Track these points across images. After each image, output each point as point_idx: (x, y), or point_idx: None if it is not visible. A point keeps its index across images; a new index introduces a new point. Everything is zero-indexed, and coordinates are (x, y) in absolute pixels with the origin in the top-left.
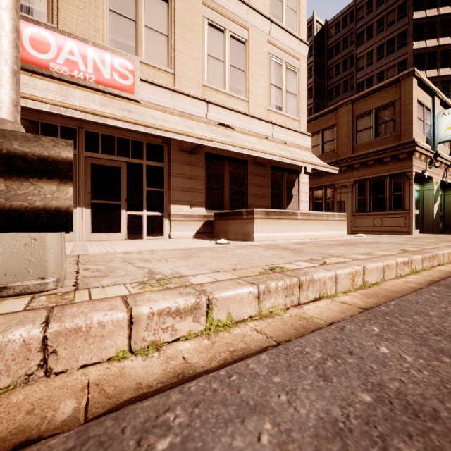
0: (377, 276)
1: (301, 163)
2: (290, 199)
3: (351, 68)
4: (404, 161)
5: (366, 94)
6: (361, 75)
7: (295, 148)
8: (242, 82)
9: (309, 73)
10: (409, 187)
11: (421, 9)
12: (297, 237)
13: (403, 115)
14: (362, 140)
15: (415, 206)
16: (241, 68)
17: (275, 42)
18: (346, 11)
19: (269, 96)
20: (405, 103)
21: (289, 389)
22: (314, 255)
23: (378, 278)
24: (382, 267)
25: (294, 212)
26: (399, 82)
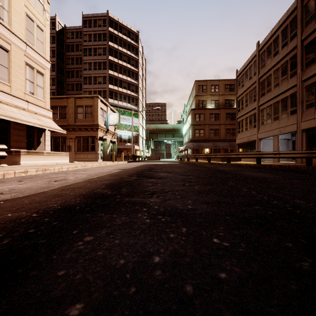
0: (66, 169)
1: (46, 127)
2: (39, 144)
3: (81, 64)
4: (95, 131)
5: (81, 97)
6: (85, 73)
7: (42, 117)
8: (6, 74)
9: (52, 53)
10: (97, 142)
11: (112, 56)
12: (44, 163)
13: (95, 112)
14: (79, 118)
15: (101, 150)
16: (5, 66)
17: (29, 56)
18: (78, 29)
19: (25, 85)
20: (96, 108)
21: (44, 174)
22: (50, 166)
23: (66, 170)
24: (68, 167)
25: (42, 152)
26: (94, 98)
